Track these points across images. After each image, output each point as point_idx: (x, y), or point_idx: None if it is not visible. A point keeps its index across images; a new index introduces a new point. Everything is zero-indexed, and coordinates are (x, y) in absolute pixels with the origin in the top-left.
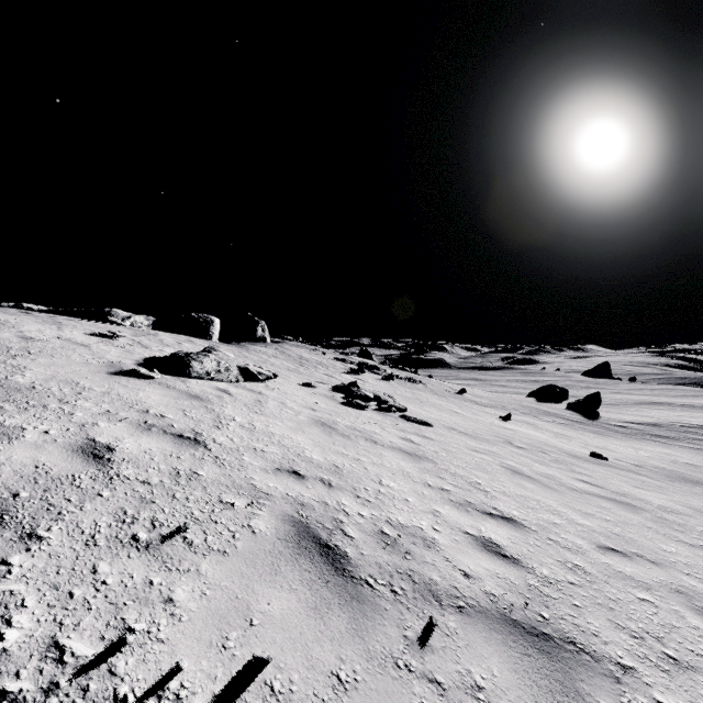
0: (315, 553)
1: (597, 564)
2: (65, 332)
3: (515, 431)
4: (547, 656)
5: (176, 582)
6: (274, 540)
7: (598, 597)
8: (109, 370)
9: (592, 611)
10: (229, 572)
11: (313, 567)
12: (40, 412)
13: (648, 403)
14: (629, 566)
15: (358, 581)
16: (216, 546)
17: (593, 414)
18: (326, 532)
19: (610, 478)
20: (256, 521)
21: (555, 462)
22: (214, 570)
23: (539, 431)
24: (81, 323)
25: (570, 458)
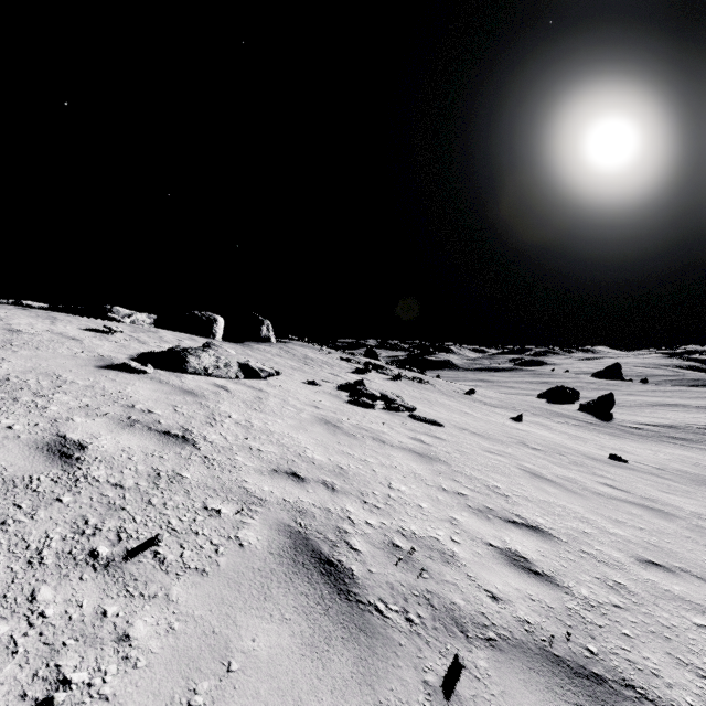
0: (314, 570)
1: (640, 581)
2: (58, 326)
3: (528, 432)
4: (603, 705)
5: (137, 612)
6: (265, 556)
7: (649, 623)
8: (97, 364)
9: (646, 642)
10: (206, 598)
11: (311, 589)
12: (7, 405)
13: (662, 405)
14: (676, 583)
15: (366, 607)
16: (194, 563)
17: (606, 416)
18: (328, 544)
19: (634, 482)
20: (245, 531)
21: (574, 465)
22: (188, 595)
23: (553, 432)
24: (78, 319)
25: (589, 460)
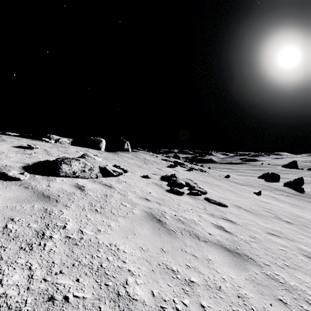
0: None
1: None
2: None
3: (270, 203)
4: None
5: None
6: None
7: None
8: None
9: None
10: None
11: None
12: None
13: None
14: None
15: None
16: None
17: (300, 189)
18: None
19: None
20: None
21: None
22: None
23: (280, 202)
24: (21, 140)
25: None
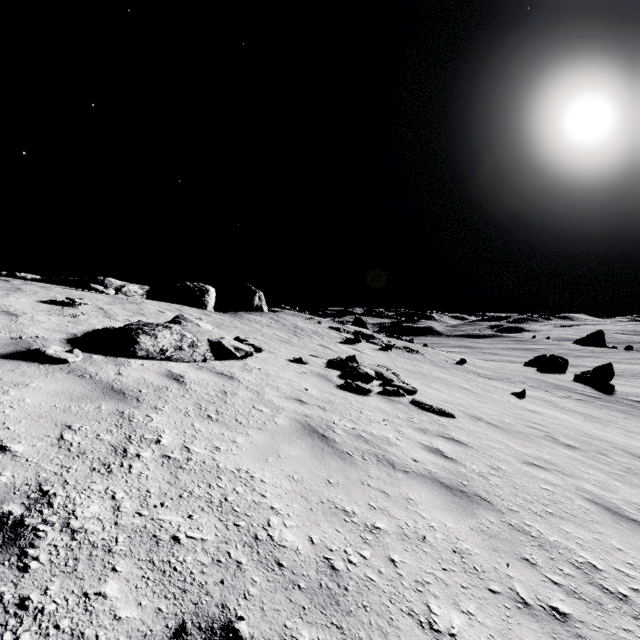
0: None
1: None
2: (7, 298)
3: (541, 414)
4: None
5: None
6: None
7: None
8: None
9: None
10: None
11: None
12: None
13: None
14: None
15: None
16: None
17: (606, 387)
18: None
19: None
20: None
21: (634, 476)
22: None
23: (562, 411)
24: (51, 290)
25: (639, 462)
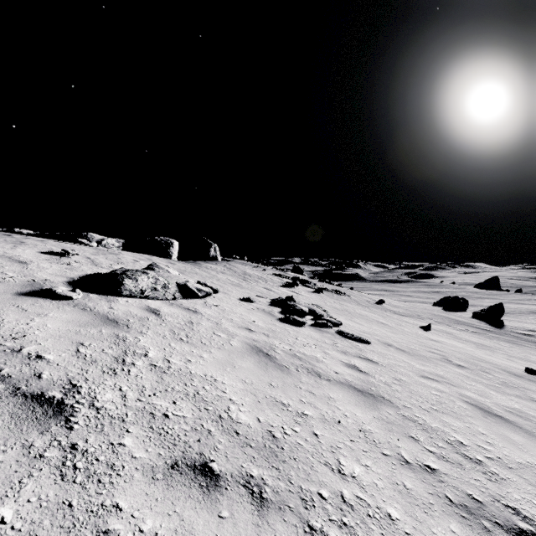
0: None
1: None
2: (16, 250)
3: (441, 342)
4: None
5: None
6: None
7: None
8: (21, 290)
9: None
10: None
11: None
12: None
13: None
14: None
15: None
16: None
17: (498, 323)
18: None
19: None
20: None
21: (507, 387)
22: None
23: (460, 341)
24: (47, 243)
25: (514, 378)
